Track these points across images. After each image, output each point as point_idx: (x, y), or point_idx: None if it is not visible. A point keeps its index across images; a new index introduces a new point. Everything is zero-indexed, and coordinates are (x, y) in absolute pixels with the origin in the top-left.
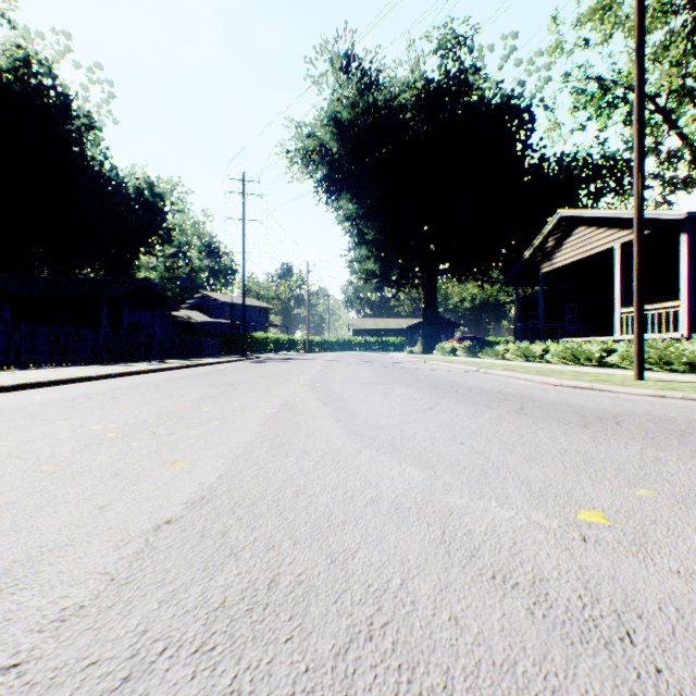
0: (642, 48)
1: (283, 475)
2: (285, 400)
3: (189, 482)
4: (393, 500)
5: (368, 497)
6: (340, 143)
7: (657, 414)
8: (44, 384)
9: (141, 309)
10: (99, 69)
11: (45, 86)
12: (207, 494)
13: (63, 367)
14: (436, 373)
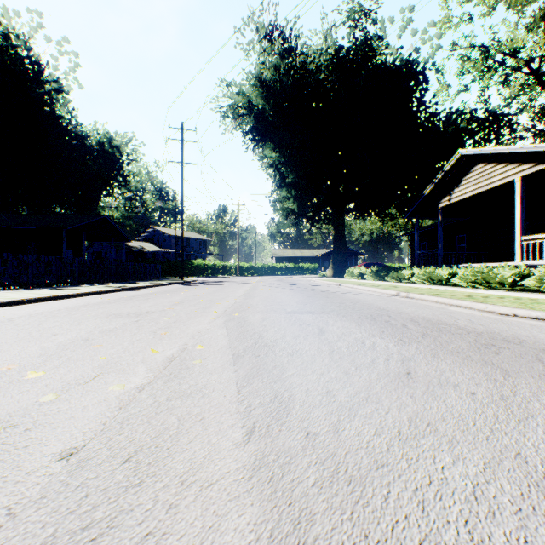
0: None
1: None
2: (180, 348)
3: None
4: None
5: None
6: (265, 99)
7: None
8: None
9: (100, 240)
10: (66, 42)
11: (21, 56)
12: None
13: None
14: (359, 297)
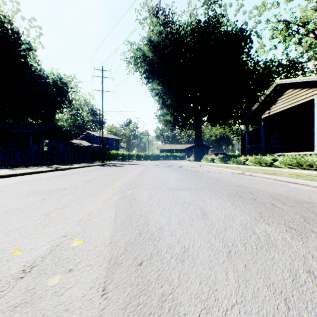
0: None
1: None
2: (53, 244)
3: None
4: None
5: None
6: (153, 52)
7: None
8: None
9: (54, 139)
10: (34, 20)
11: (7, 28)
12: None
13: None
14: (217, 175)
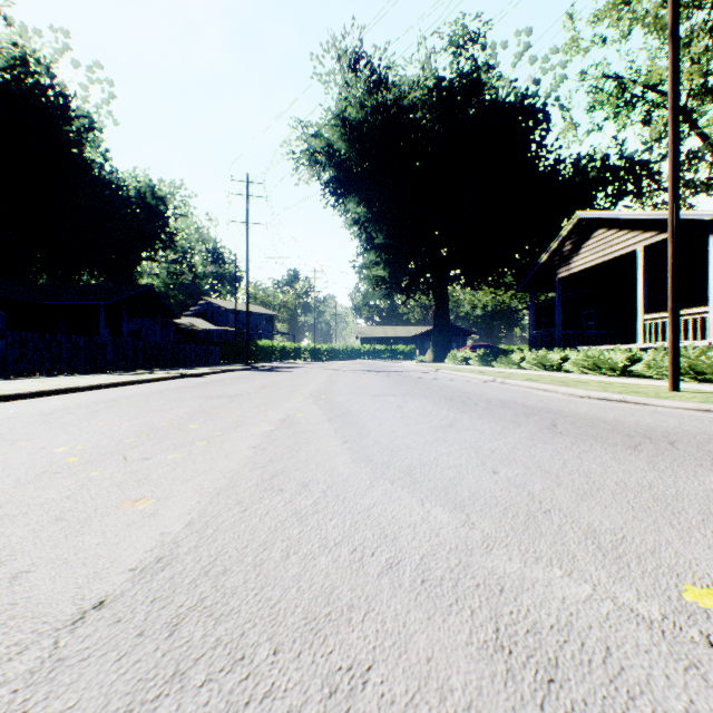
0: (677, 29)
1: (272, 521)
2: (286, 415)
3: (148, 532)
4: (417, 565)
5: (383, 559)
6: (348, 143)
7: (712, 433)
8: (24, 396)
9: (142, 316)
10: (99, 67)
11: (42, 85)
12: (166, 553)
13: (53, 376)
14: (450, 383)
